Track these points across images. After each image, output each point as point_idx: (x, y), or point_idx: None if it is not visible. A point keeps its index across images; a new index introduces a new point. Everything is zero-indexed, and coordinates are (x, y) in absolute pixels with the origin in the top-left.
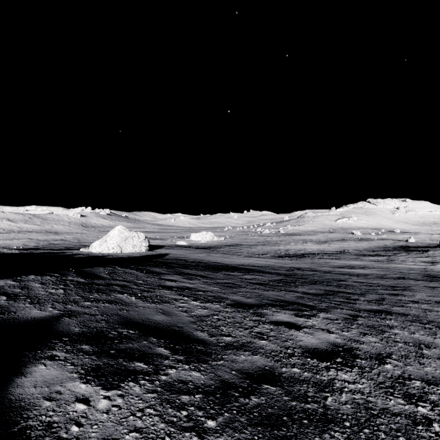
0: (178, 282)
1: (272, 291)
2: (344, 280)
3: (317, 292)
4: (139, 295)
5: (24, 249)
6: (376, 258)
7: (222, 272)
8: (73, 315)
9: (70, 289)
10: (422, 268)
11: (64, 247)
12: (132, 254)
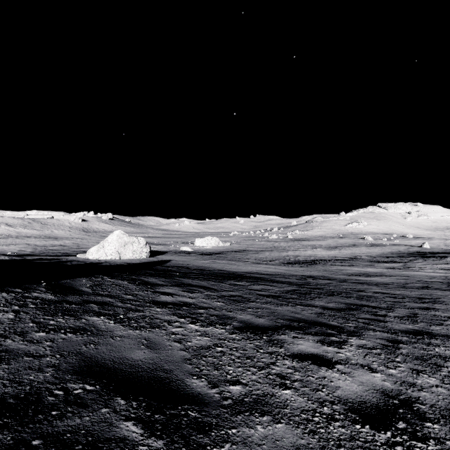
0: (175, 297)
1: (286, 305)
2: (364, 291)
3: (337, 306)
4: (122, 316)
5: (18, 255)
6: (391, 265)
7: (228, 282)
8: (5, 360)
9: (26, 312)
10: (443, 276)
11: (62, 253)
12: (131, 260)
